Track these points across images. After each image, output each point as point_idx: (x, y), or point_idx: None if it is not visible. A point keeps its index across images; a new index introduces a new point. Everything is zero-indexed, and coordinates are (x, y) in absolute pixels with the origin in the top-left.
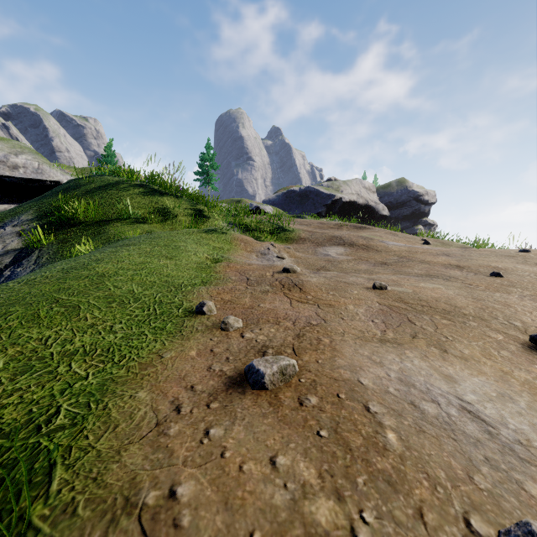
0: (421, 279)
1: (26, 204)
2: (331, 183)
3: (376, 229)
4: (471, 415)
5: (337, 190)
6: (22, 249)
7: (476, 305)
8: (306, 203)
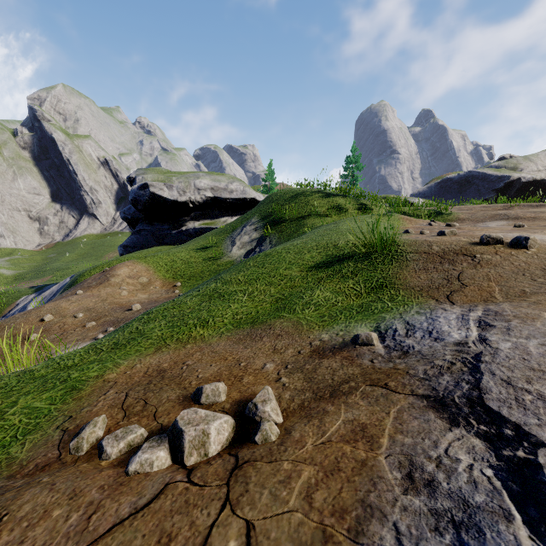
0: None
1: (250, 213)
2: (503, 162)
3: None
4: None
5: (514, 169)
6: (259, 238)
7: None
8: (467, 190)
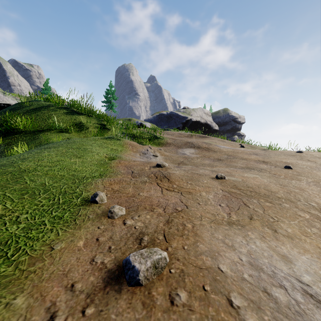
0: (244, 171)
1: None
2: (185, 110)
3: (212, 138)
4: (314, 300)
5: (189, 114)
6: None
7: (283, 190)
8: (171, 121)
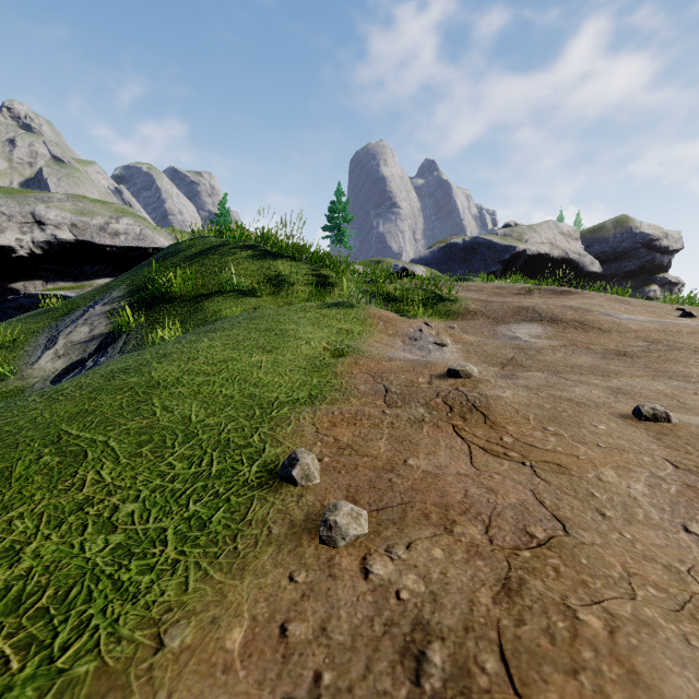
0: None
1: (120, 277)
2: (509, 230)
3: (589, 294)
4: None
5: (519, 239)
6: (109, 333)
7: None
8: (473, 260)
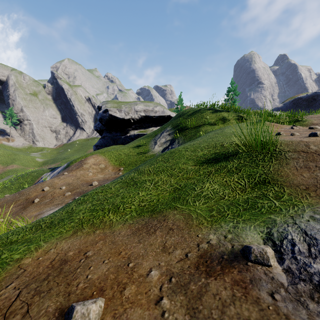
0: None
1: (166, 124)
2: None
3: None
4: None
5: None
6: (171, 139)
7: None
8: (313, 105)
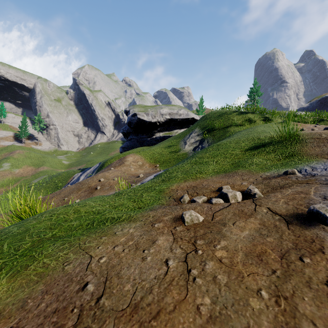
0: None
1: (193, 126)
2: None
3: None
4: None
5: None
6: (200, 140)
7: None
8: None
